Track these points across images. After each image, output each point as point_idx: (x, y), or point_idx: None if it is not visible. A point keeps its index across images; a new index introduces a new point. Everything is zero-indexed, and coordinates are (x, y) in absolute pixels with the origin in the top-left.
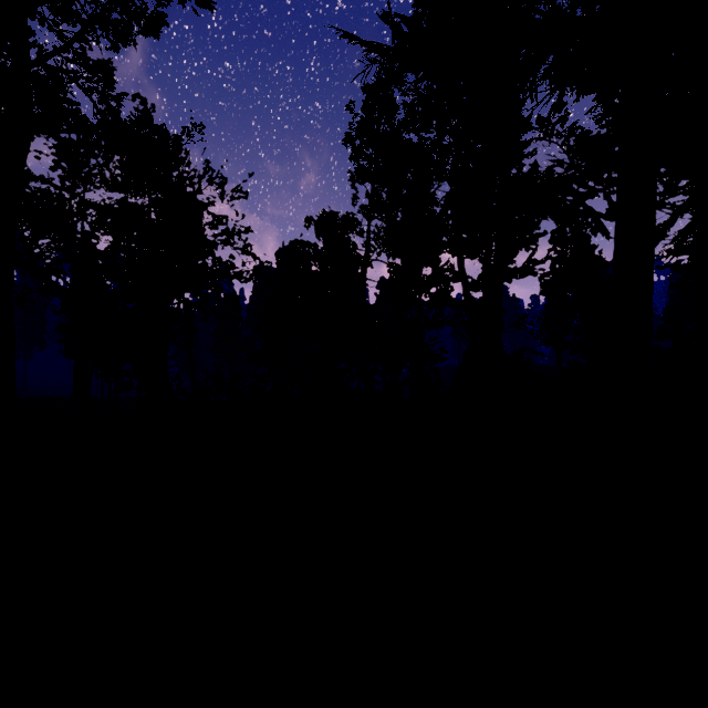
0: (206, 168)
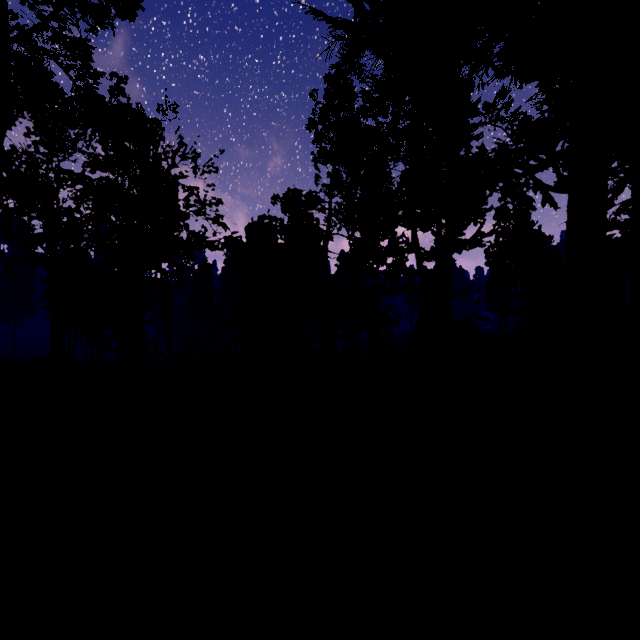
0: (179, 143)
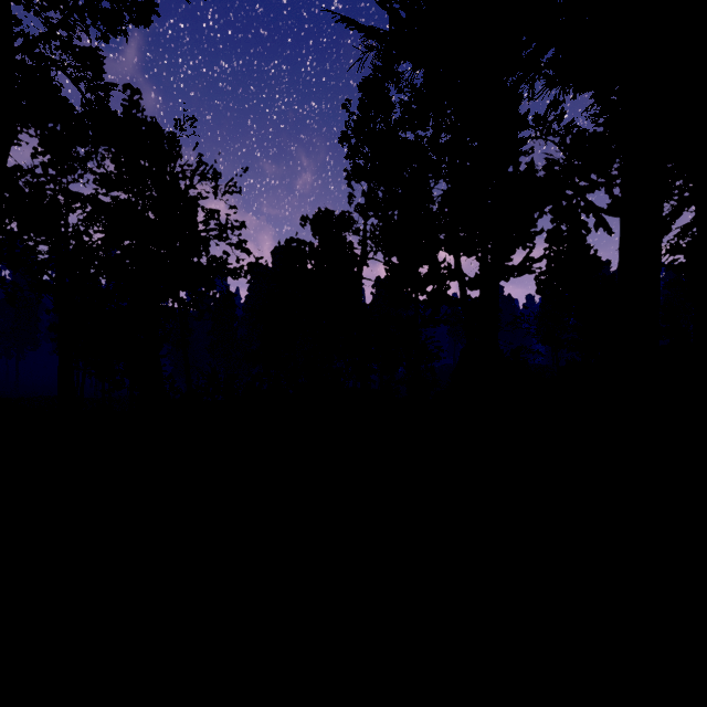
0: (198, 161)
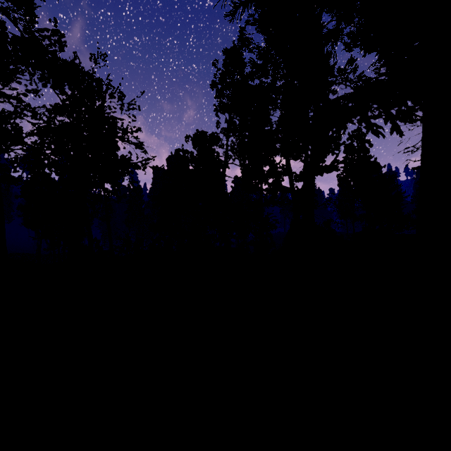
0: (108, 85)
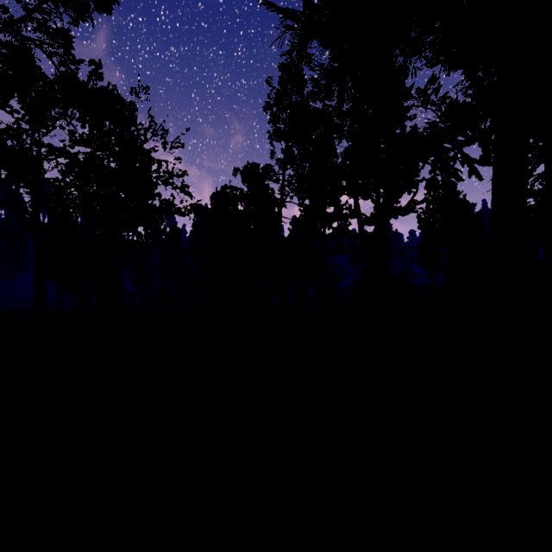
0: (150, 122)
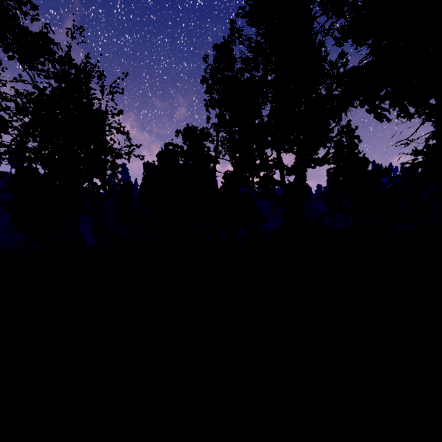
0: (85, 63)
